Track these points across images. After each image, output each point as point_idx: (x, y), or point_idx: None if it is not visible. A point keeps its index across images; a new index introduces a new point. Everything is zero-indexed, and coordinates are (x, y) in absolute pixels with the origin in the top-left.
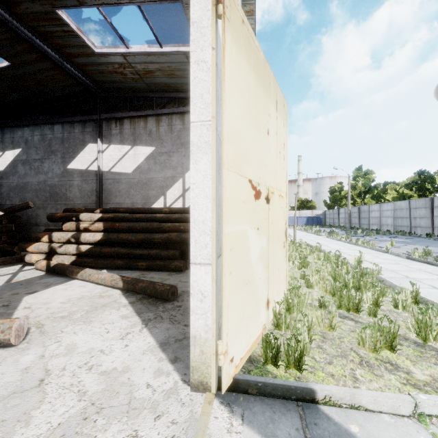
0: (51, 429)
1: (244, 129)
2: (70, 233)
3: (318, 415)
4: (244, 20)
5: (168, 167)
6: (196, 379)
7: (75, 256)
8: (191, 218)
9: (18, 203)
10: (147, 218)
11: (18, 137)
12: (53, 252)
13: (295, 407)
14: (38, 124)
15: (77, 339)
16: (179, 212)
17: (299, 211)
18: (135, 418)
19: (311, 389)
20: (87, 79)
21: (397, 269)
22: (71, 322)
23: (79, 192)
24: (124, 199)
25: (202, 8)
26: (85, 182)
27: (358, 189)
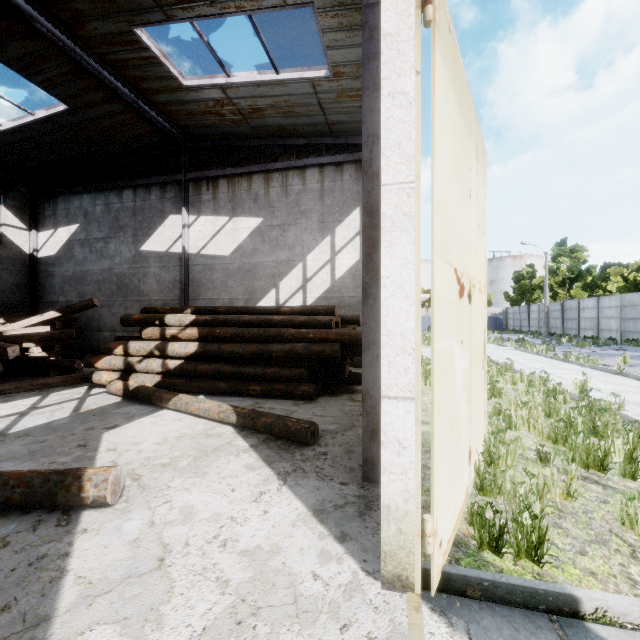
0: (195, 636)
1: (450, 193)
2: (153, 343)
3: (590, 639)
4: (450, 27)
5: (282, 246)
6: (389, 571)
7: (160, 375)
8: (382, 329)
9: (74, 300)
10: (260, 322)
11: (74, 208)
12: (129, 370)
13: (549, 623)
14: (102, 189)
15: (193, 498)
16: (305, 313)
17: None
18: (311, 627)
19: (571, 597)
20: (170, 124)
21: None
22: (177, 473)
23: (157, 284)
24: (219, 293)
25: (399, 13)
26: (165, 269)
27: (561, 274)
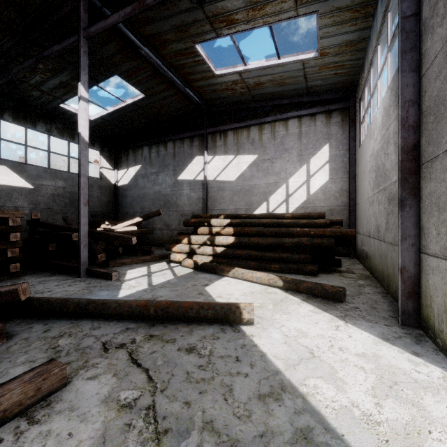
0: (370, 389)
1: None
2: (206, 236)
3: None
4: None
5: (271, 173)
6: None
7: (211, 256)
8: None
9: (138, 211)
10: (274, 223)
11: (138, 155)
12: (192, 253)
13: None
14: (155, 143)
15: (296, 325)
16: (302, 217)
17: None
18: (439, 394)
19: None
20: (199, 99)
21: None
22: (272, 312)
23: (188, 200)
24: (227, 205)
25: None
26: (193, 191)
27: None
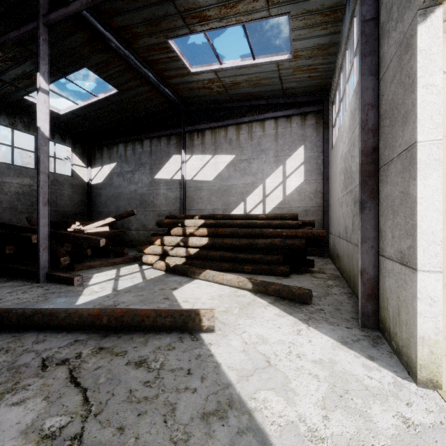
0: (320, 400)
1: None
2: (179, 238)
3: None
4: None
5: (248, 173)
6: (424, 376)
7: (184, 258)
8: (418, 229)
9: (113, 210)
10: (247, 224)
11: (113, 152)
12: (165, 254)
13: None
14: (130, 140)
15: (258, 331)
16: (276, 218)
17: None
18: (387, 402)
19: None
20: (176, 97)
21: None
22: (237, 316)
23: (165, 200)
24: (205, 205)
25: (431, 36)
26: (170, 190)
27: None
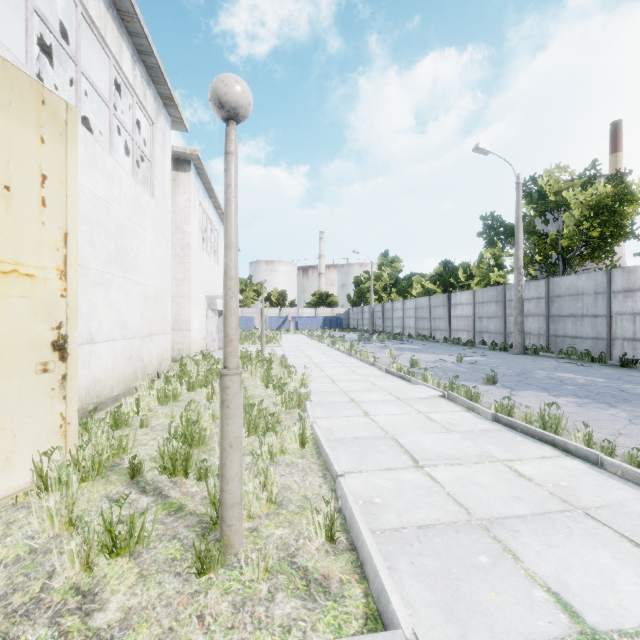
0: None
1: None
2: None
3: None
4: None
5: None
6: None
7: None
8: None
9: None
10: None
11: None
12: None
13: None
14: None
15: None
16: None
17: (315, 308)
18: None
19: None
20: None
21: (354, 390)
22: None
23: None
24: None
25: None
26: None
27: (384, 281)
